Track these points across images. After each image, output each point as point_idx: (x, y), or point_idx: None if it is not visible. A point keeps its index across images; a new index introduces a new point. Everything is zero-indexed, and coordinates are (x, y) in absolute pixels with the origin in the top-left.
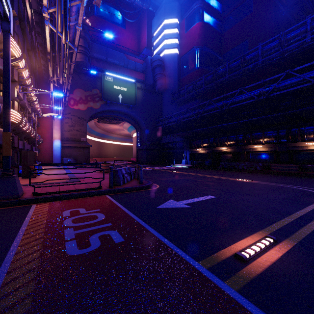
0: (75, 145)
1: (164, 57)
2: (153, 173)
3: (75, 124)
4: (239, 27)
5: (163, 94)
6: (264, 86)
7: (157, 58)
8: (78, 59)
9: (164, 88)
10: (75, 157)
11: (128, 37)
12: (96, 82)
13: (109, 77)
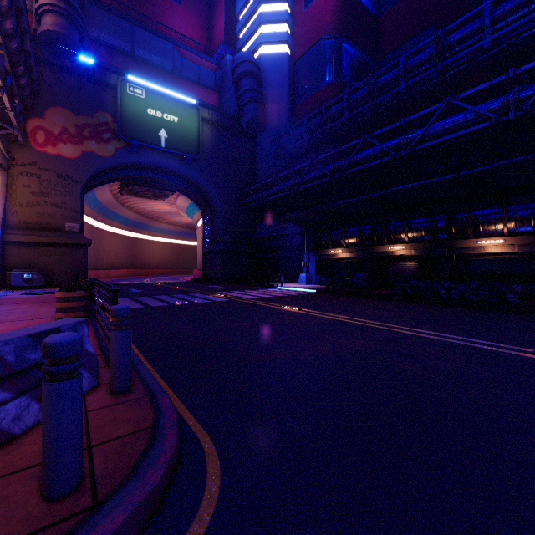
0: (47, 241)
1: (260, 60)
2: (225, 319)
3: (49, 190)
4: (414, 1)
5: (257, 137)
6: (511, 90)
7: (246, 57)
8: (47, 26)
9: (259, 122)
10: (48, 268)
11: (186, 22)
12: (106, 97)
13: (137, 87)
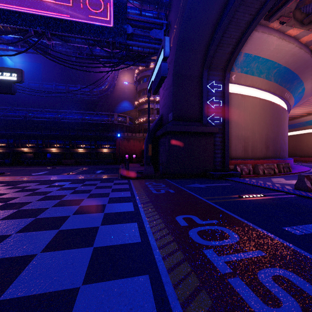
0: None
1: None
2: None
3: None
4: None
5: None
6: (58, 113)
7: None
8: None
9: None
10: None
11: None
12: None
13: None
